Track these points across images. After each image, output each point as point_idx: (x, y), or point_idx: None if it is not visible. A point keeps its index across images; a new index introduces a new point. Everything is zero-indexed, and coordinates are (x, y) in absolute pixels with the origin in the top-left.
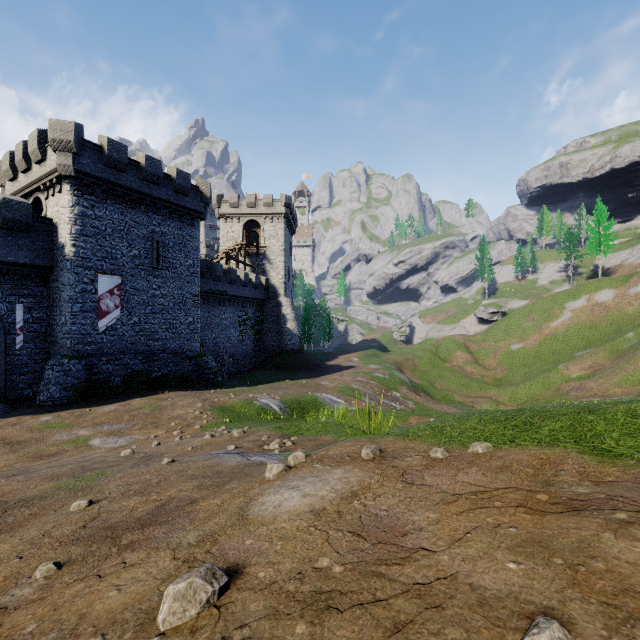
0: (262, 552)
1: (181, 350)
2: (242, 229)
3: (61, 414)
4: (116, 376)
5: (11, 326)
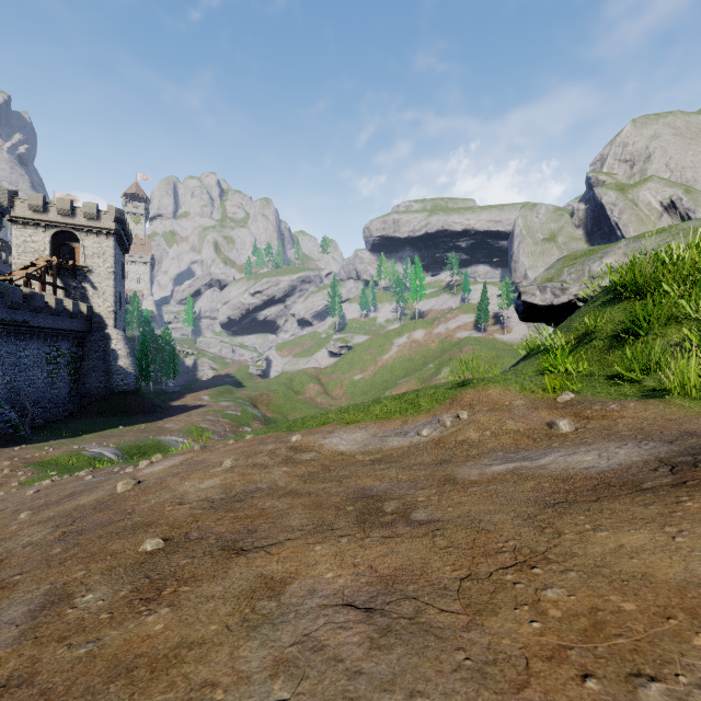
0: (150, 477)
1: None
2: (50, 240)
3: None
4: None
5: None
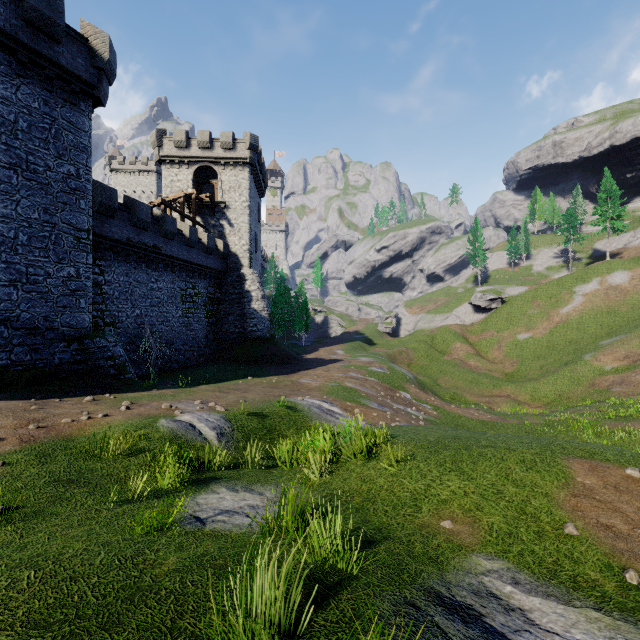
0: None
1: (48, 324)
2: (192, 177)
3: None
4: None
5: None
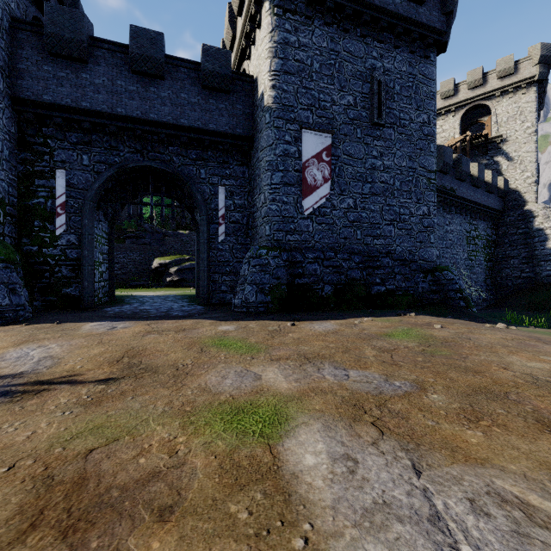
0: None
1: (410, 257)
2: (458, 123)
3: (249, 325)
4: (325, 283)
5: (214, 213)
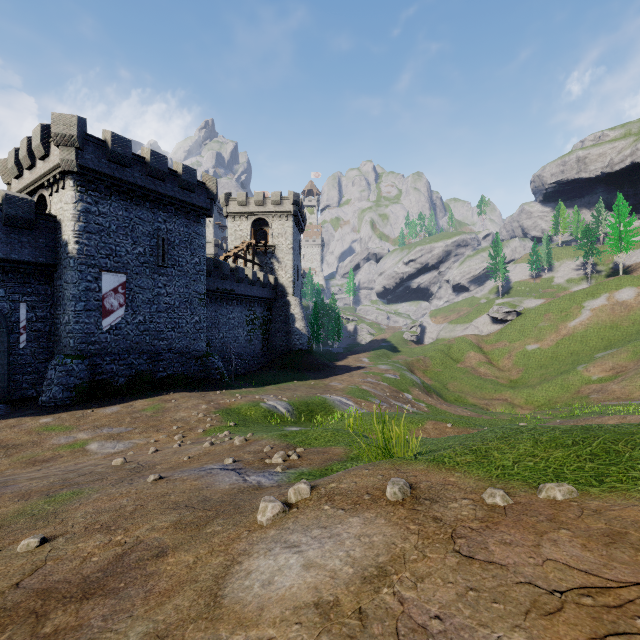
0: None
1: (187, 350)
2: (250, 227)
3: (62, 416)
4: (120, 376)
5: (14, 325)
